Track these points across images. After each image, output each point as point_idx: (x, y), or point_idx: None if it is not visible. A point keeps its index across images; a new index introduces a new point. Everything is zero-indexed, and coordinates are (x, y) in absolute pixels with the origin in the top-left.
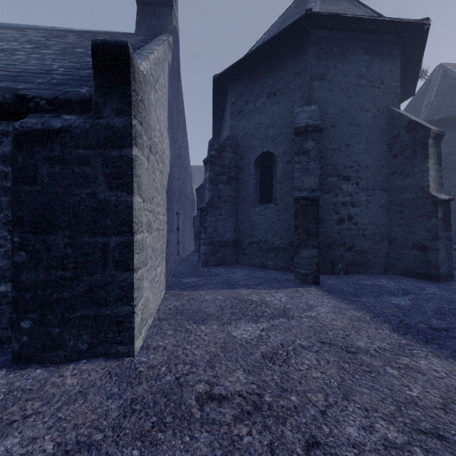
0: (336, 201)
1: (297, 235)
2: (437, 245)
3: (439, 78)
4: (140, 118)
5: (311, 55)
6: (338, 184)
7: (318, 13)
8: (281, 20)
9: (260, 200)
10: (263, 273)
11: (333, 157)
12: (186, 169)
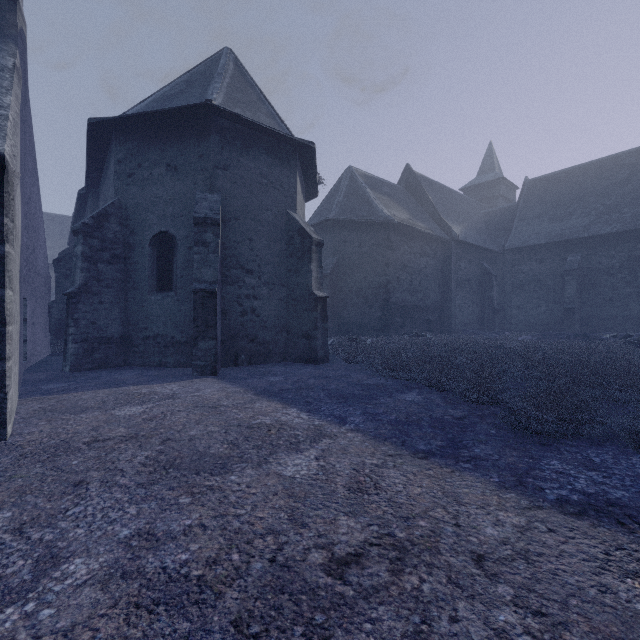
0: (240, 294)
1: (196, 327)
2: (316, 334)
3: (348, 180)
4: (11, 216)
5: (214, 142)
6: (242, 276)
7: (219, 107)
8: (186, 80)
9: (158, 287)
10: (160, 371)
11: (236, 250)
12: (37, 231)
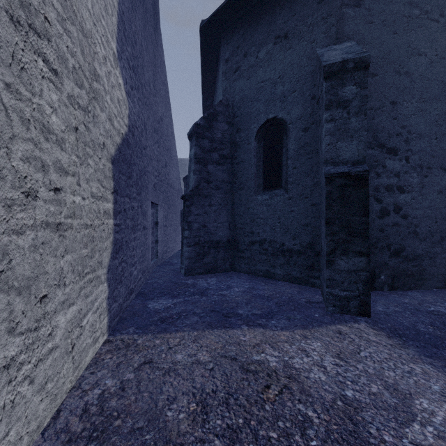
0: (378, 185)
1: (330, 234)
2: None
3: None
4: None
5: None
6: (381, 159)
7: None
8: None
9: (264, 185)
10: (270, 287)
11: (373, 120)
12: (169, 151)
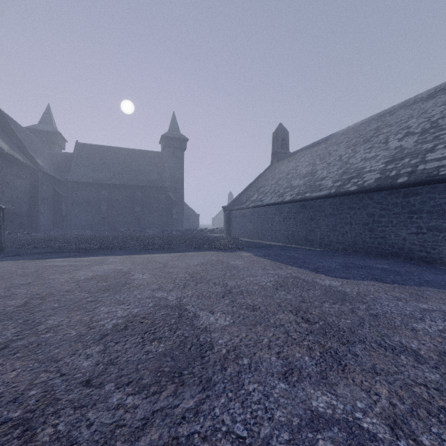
0: None
1: None
2: (1, 232)
3: None
4: None
5: None
6: None
7: None
8: None
9: None
10: None
11: None
12: None
